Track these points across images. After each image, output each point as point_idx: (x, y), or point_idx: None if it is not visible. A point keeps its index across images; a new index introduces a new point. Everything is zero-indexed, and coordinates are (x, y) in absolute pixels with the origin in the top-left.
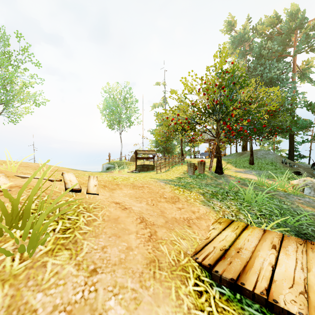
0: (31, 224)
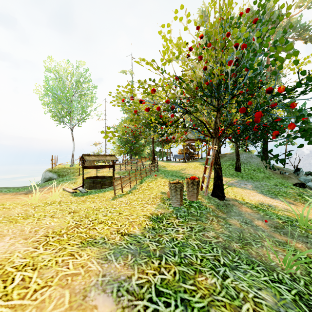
0: None
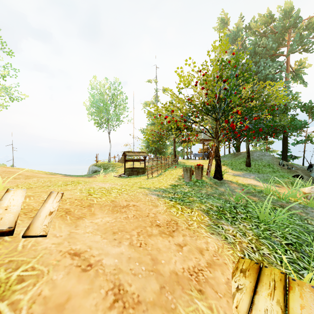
0: None
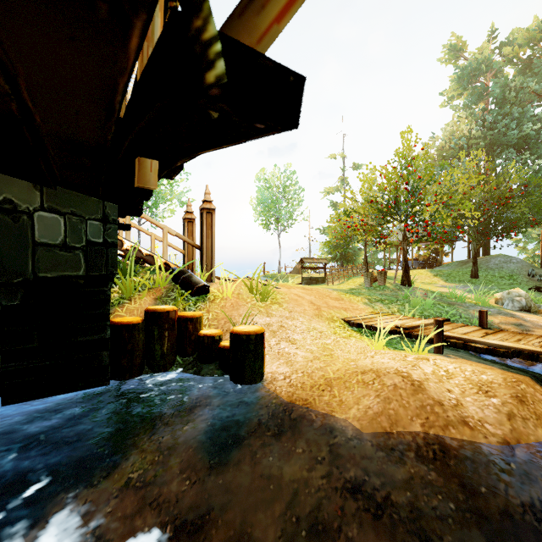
0: (259, 293)
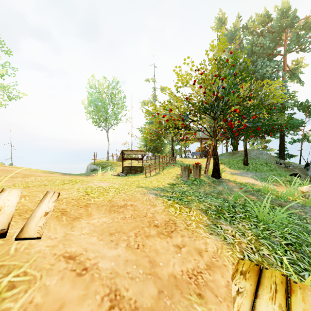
0: None
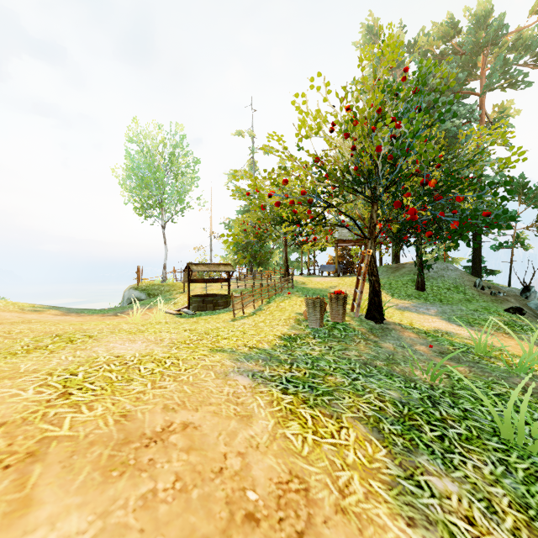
0: None
